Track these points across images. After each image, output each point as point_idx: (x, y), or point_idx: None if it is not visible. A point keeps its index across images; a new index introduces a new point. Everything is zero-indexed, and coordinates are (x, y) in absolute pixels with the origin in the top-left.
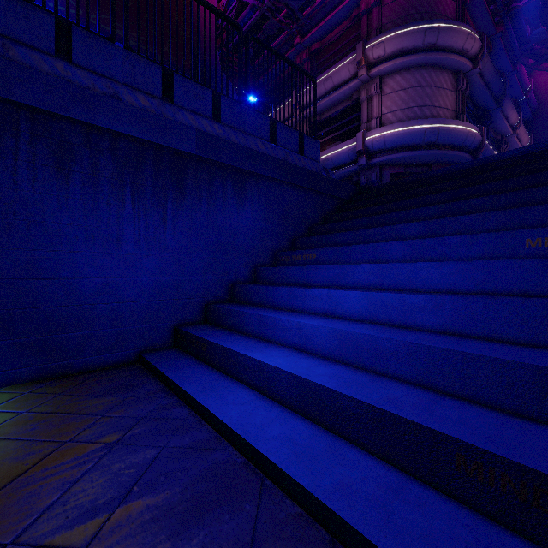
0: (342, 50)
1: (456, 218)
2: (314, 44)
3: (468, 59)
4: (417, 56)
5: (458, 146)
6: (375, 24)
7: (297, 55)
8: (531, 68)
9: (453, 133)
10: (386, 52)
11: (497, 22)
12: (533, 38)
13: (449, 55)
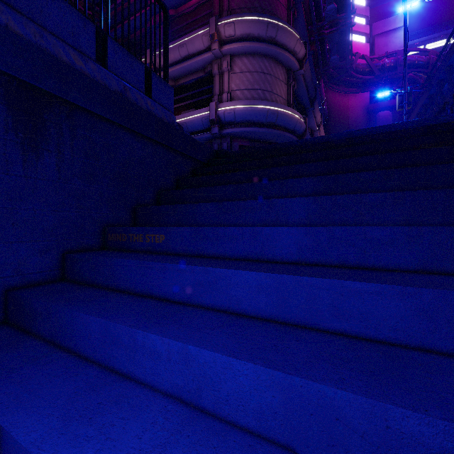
0: (196, 23)
1: (358, 196)
2: (169, 9)
3: (297, 61)
4: (261, 44)
5: (290, 130)
6: (226, 6)
7: (152, 16)
8: (328, 84)
9: (288, 117)
10: (236, 33)
11: (311, 42)
12: (331, 62)
13: (284, 51)
